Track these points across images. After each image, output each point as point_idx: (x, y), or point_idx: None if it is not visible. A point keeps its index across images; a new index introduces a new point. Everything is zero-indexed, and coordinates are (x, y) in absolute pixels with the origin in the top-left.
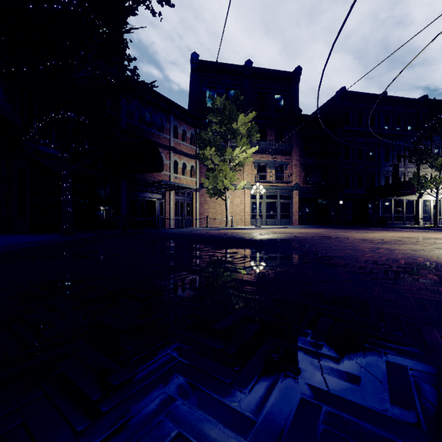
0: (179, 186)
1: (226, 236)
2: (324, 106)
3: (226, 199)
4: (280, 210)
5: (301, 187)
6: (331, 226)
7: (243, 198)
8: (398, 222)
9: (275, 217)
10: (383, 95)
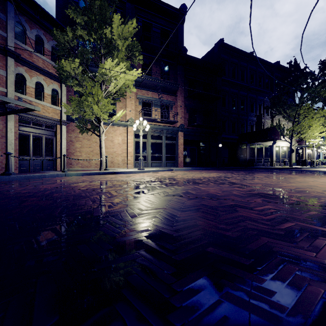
0: (1, 101)
1: (19, 210)
2: (203, 58)
3: (101, 134)
4: (166, 152)
5: (186, 128)
6: (215, 168)
7: (125, 137)
8: (259, 164)
9: (160, 158)
10: (251, 54)
